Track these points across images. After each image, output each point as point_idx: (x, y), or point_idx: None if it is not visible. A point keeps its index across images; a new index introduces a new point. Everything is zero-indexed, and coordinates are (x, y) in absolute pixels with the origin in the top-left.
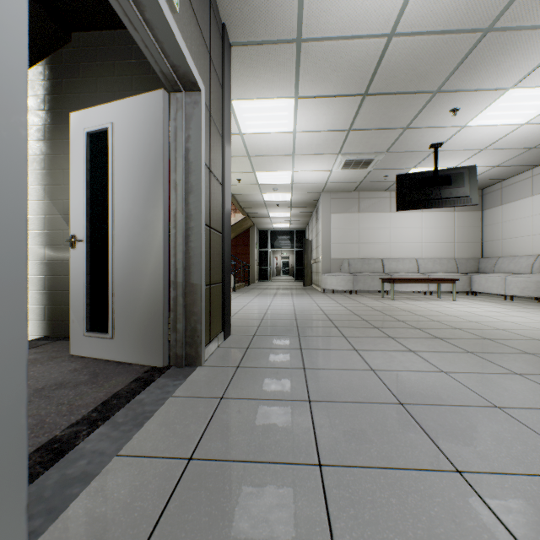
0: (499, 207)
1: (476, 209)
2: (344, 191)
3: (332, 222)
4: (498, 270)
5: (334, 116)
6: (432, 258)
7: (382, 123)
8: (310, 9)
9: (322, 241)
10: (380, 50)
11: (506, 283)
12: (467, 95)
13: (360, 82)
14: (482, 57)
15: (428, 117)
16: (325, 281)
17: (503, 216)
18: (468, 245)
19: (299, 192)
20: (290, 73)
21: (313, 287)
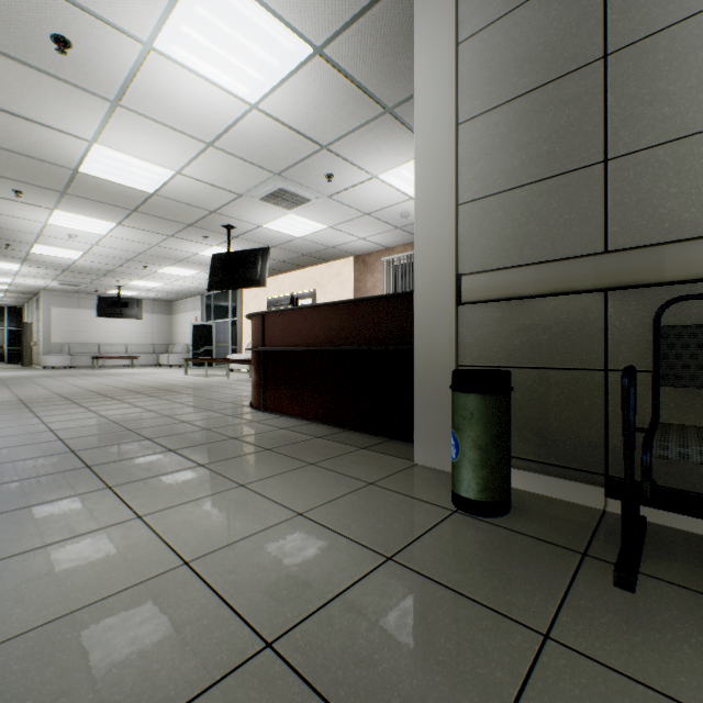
0: (177, 315)
1: (168, 314)
2: (66, 292)
3: (55, 314)
4: (174, 351)
5: (48, 271)
6: (138, 344)
7: (81, 277)
8: (32, 258)
9: (44, 329)
10: (68, 266)
11: (169, 359)
12: (119, 278)
13: (61, 269)
14: (116, 274)
15: (106, 279)
16: (47, 360)
17: (179, 321)
18: (164, 336)
19: (20, 287)
20: (20, 262)
21: (35, 367)
